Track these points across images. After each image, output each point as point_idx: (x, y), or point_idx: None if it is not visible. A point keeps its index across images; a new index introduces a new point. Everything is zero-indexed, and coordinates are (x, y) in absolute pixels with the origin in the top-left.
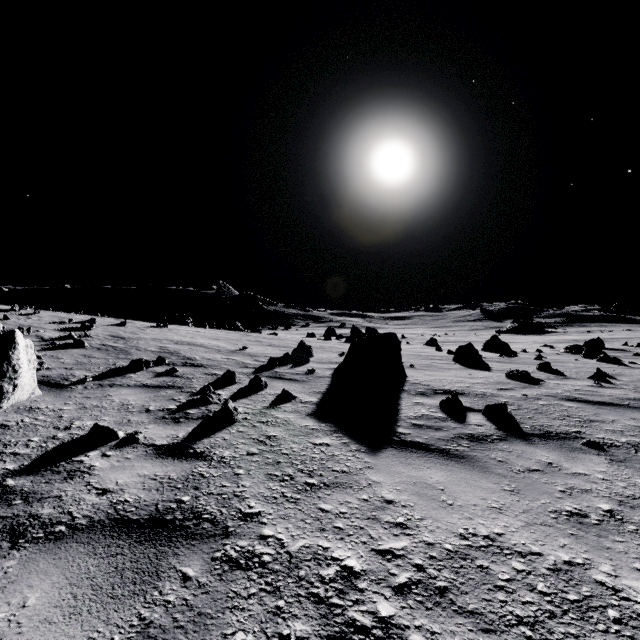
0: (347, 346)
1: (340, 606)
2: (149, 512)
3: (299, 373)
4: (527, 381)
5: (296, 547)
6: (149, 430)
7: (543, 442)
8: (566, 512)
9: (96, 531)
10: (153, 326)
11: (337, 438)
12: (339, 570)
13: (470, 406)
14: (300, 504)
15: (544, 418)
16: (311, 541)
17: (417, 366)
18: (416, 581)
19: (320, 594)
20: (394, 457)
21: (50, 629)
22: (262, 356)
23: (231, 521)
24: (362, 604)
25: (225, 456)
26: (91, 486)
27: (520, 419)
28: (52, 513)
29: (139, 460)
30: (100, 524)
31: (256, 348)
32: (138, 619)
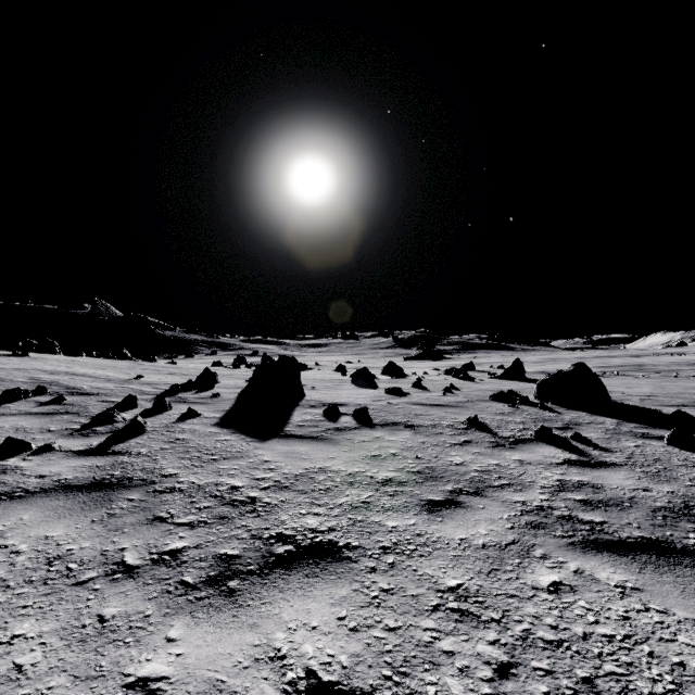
0: None
1: (229, 497)
2: (89, 481)
3: (204, 397)
4: (398, 394)
5: (203, 483)
6: (61, 443)
7: (382, 428)
8: (371, 456)
9: (51, 492)
10: (7, 354)
11: (236, 436)
12: (230, 487)
13: (346, 412)
14: (206, 467)
15: (392, 415)
16: (213, 480)
17: (318, 388)
18: (273, 485)
19: (218, 495)
20: (277, 442)
21: (49, 523)
22: (162, 384)
23: (156, 478)
24: (241, 495)
25: (142, 452)
26: (28, 475)
27: (376, 417)
28: (4, 489)
29: (63, 459)
30: (52, 489)
31: (154, 377)
32: (106, 514)
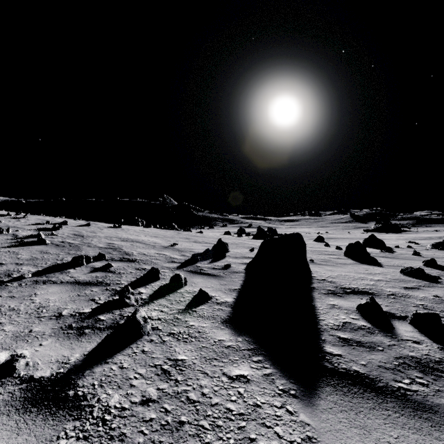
0: (255, 242)
1: None
2: None
3: (217, 268)
4: (425, 278)
5: None
6: (41, 349)
7: None
8: None
9: None
10: (111, 226)
11: (257, 365)
12: None
13: (389, 311)
14: None
15: None
16: None
17: (316, 261)
18: None
19: None
20: (338, 410)
21: None
22: (188, 251)
23: None
24: None
25: (110, 406)
26: None
27: None
28: None
29: None
30: None
31: (184, 244)
32: None
